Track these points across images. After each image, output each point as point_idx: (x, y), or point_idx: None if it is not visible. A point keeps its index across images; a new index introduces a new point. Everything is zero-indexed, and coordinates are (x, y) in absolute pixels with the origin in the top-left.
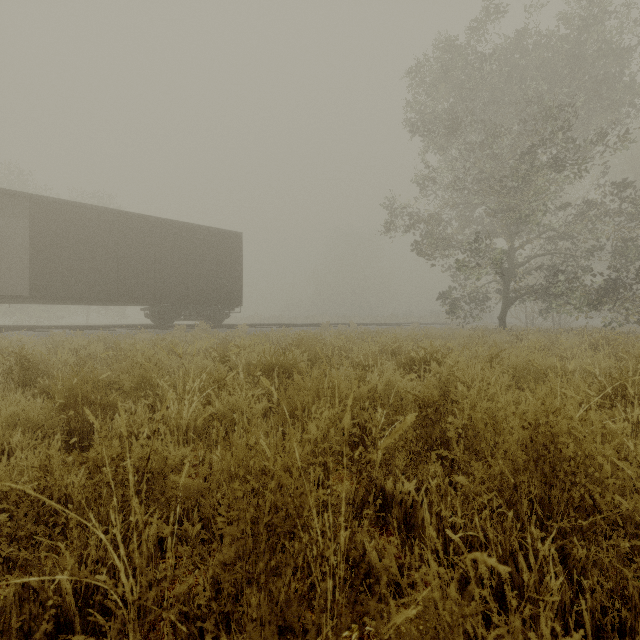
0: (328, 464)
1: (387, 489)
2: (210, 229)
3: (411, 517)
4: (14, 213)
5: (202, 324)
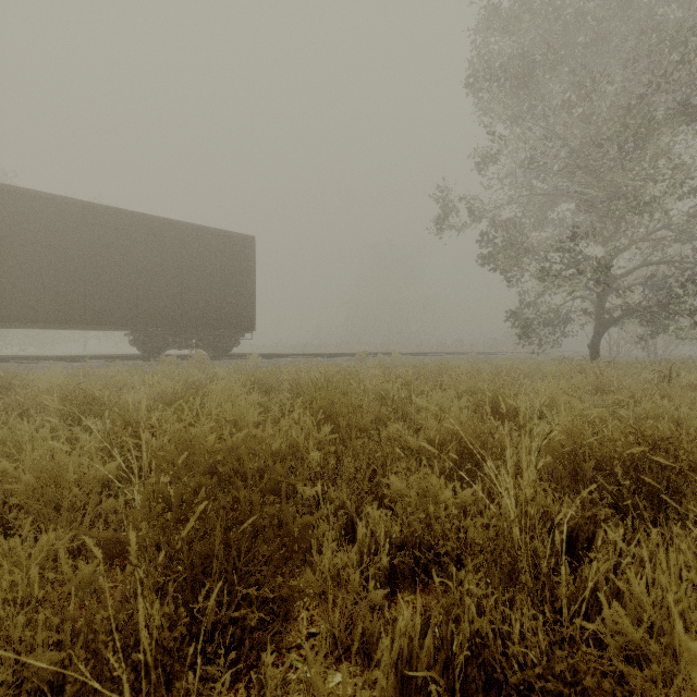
0: None
1: None
2: (212, 231)
3: None
4: None
5: (197, 354)
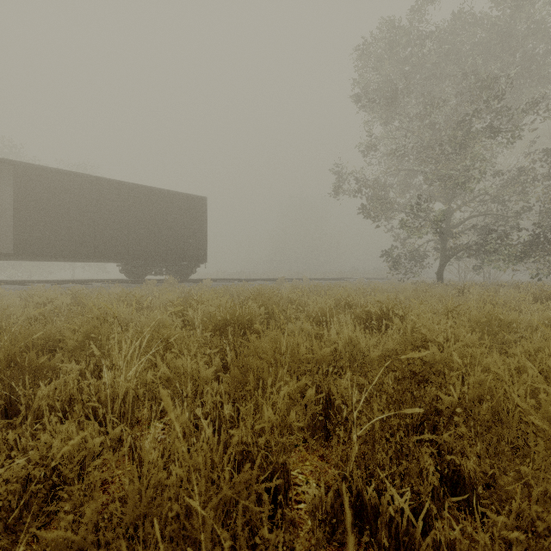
0: (288, 466)
1: (367, 498)
2: (178, 194)
3: (406, 550)
4: (1, 179)
5: (170, 279)
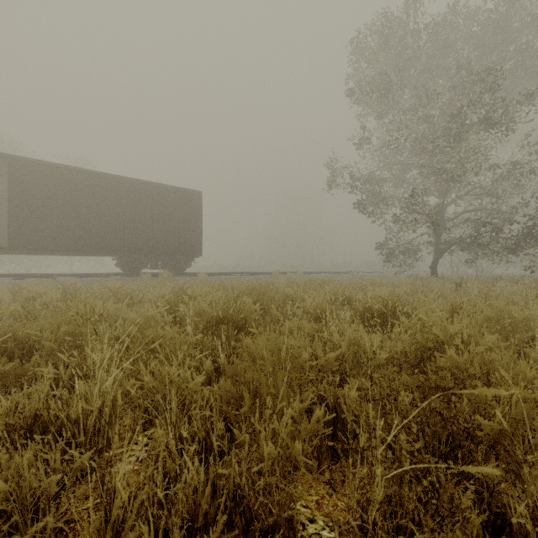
0: (295, 524)
1: None
2: (173, 188)
3: None
4: None
5: (165, 272)
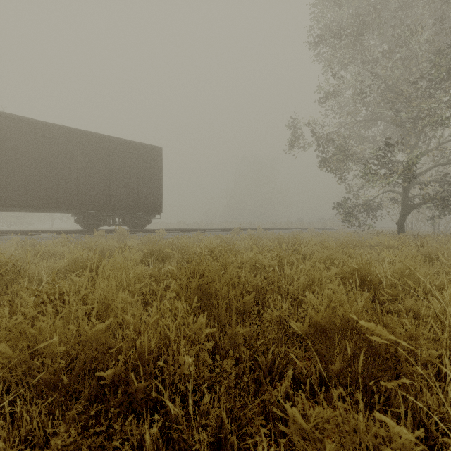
0: None
1: None
2: (131, 143)
3: None
4: None
5: (120, 229)
